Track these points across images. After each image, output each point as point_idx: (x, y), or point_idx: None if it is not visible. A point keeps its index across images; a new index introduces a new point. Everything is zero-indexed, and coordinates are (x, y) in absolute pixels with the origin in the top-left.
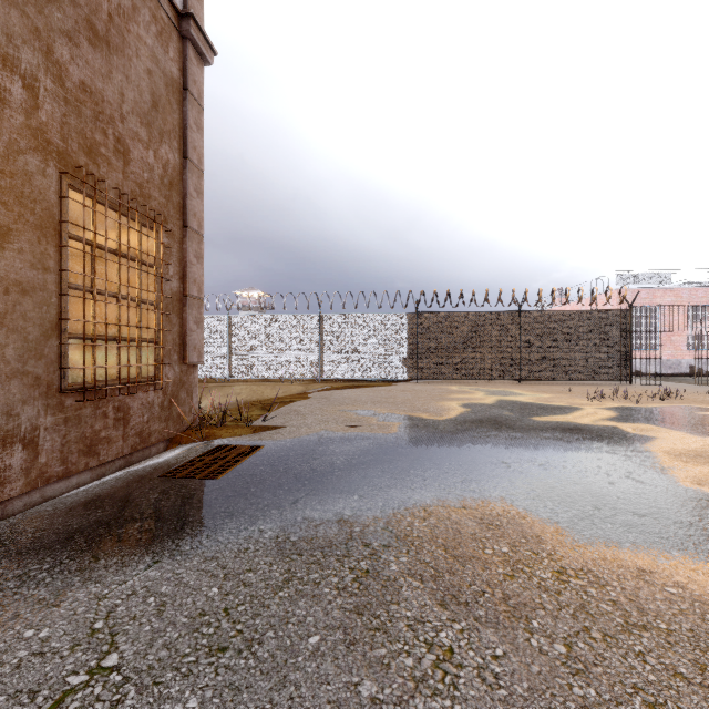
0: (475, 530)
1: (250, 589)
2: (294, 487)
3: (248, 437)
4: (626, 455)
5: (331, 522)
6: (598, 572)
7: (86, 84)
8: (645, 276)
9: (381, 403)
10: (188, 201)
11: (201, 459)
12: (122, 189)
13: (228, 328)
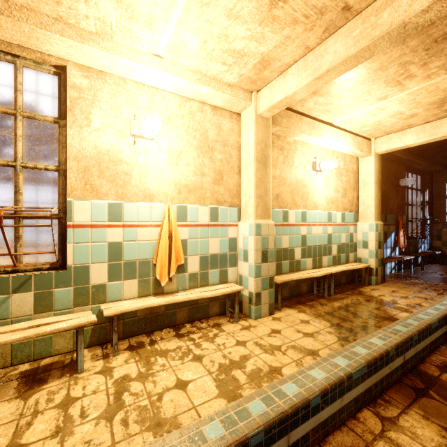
0: None
1: None
2: None
3: None
4: None
5: None
6: None
7: None
8: None
9: None
10: None
11: None
12: None
13: None
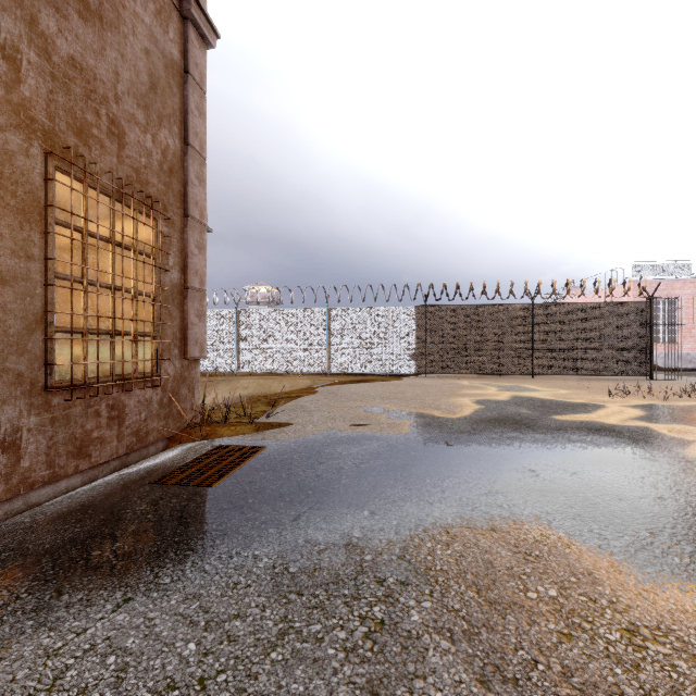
0: (511, 562)
1: (236, 647)
2: (296, 499)
3: (251, 436)
4: (670, 463)
5: (338, 546)
6: (682, 632)
7: (76, 60)
8: (663, 267)
9: (390, 399)
10: (189, 188)
11: (198, 461)
12: (117, 174)
13: (236, 322)
